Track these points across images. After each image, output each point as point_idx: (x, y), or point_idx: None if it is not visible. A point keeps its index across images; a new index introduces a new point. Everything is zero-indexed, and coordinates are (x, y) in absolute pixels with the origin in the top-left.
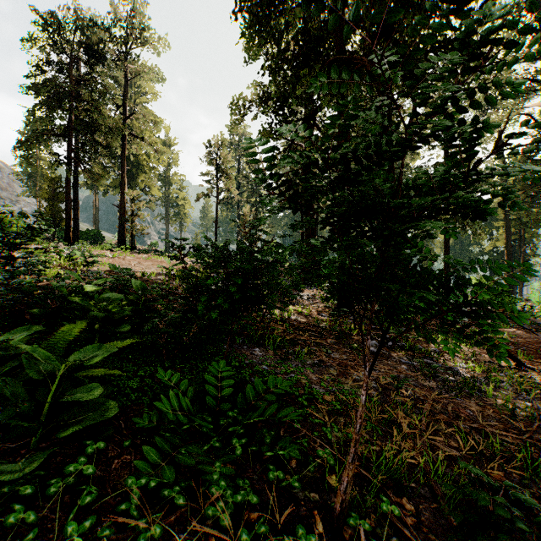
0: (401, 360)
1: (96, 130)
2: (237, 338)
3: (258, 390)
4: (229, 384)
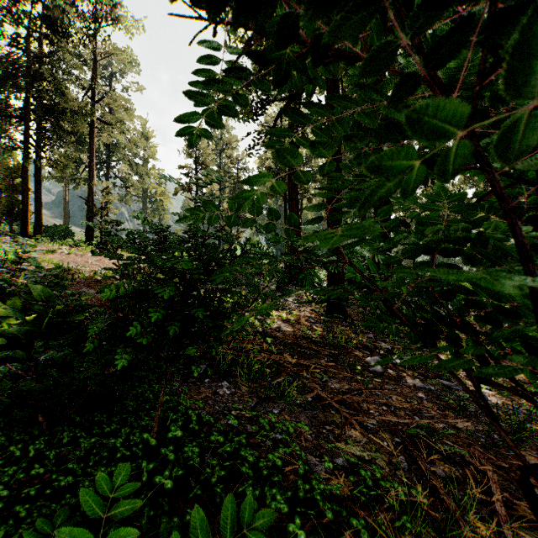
0: (414, 384)
1: (59, 113)
2: (194, 369)
3: None
4: None
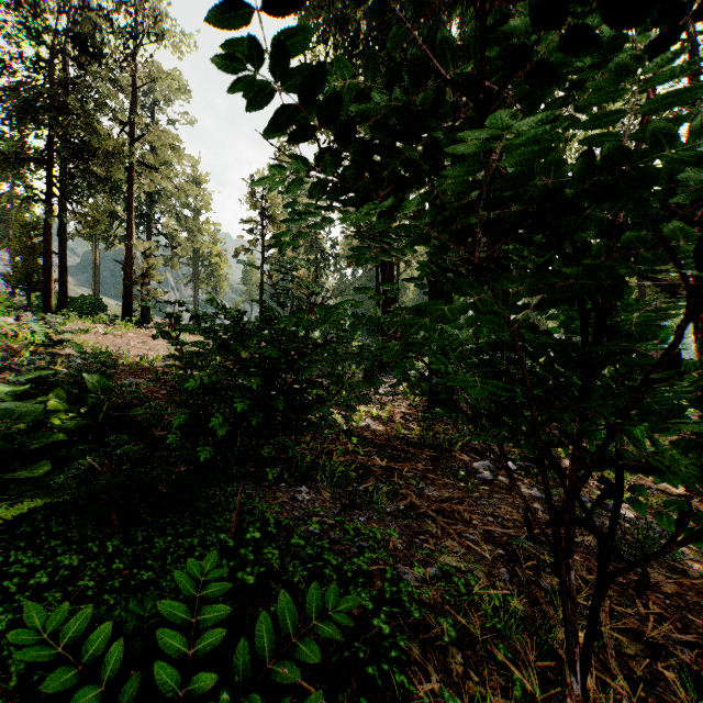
0: (530, 493)
1: (90, 155)
2: (268, 471)
3: (283, 626)
4: (218, 617)
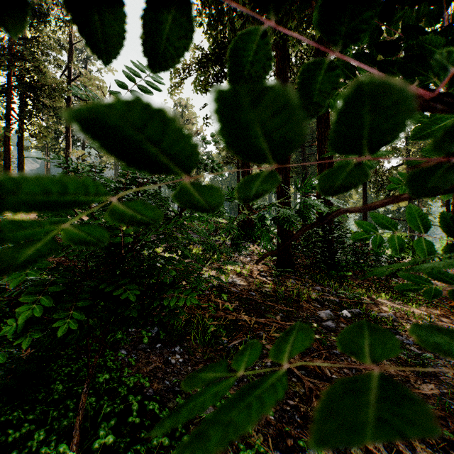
0: None
1: (38, 89)
2: (144, 333)
3: None
4: None
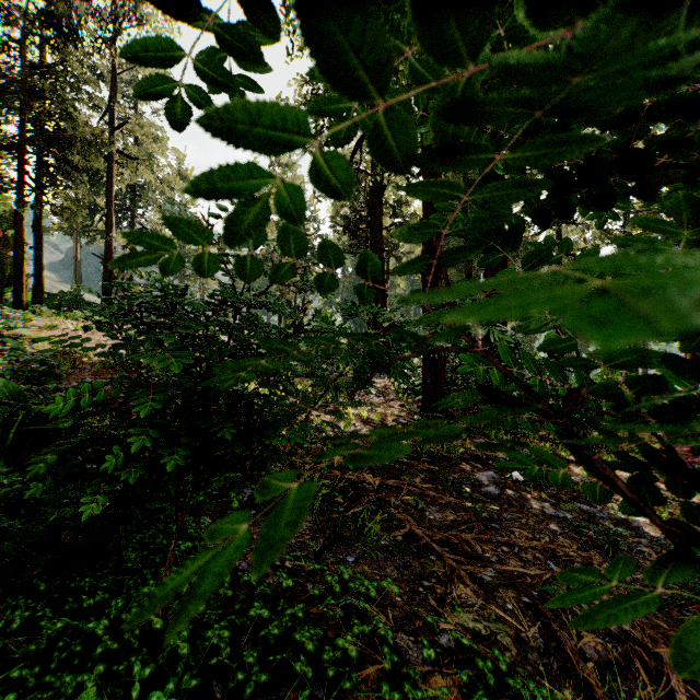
0: (543, 510)
1: (65, 143)
2: (233, 496)
3: None
4: None
